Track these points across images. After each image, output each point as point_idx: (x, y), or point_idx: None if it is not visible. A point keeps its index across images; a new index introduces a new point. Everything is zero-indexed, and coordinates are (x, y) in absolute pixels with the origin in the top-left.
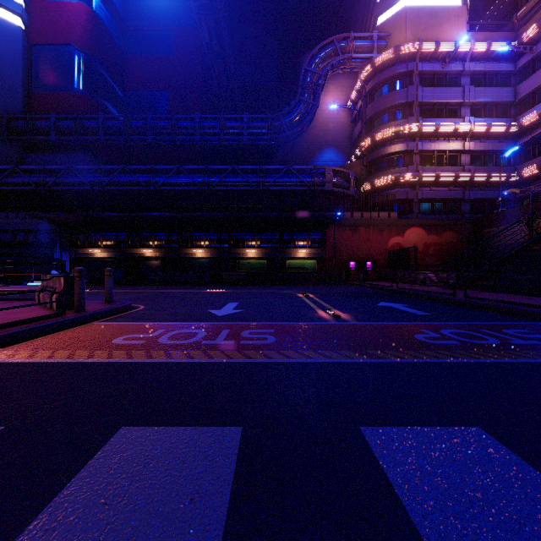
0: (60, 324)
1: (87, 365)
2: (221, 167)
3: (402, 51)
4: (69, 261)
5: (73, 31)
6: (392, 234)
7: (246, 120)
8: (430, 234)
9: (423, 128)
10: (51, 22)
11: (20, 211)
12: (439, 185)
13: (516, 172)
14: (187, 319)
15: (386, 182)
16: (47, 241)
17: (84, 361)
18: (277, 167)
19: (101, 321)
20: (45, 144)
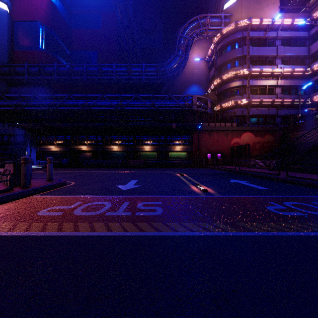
0: (5, 198)
1: (2, 239)
2: (128, 95)
3: (240, 25)
4: (35, 153)
5: (39, 13)
6: (233, 136)
7: (144, 67)
8: (257, 136)
9: (253, 71)
10: (25, 7)
11: (5, 122)
12: (262, 106)
13: (309, 99)
14: (100, 192)
15: (230, 104)
16: (22, 141)
17: (2, 234)
18: (163, 95)
19: (39, 194)
20: (21, 82)
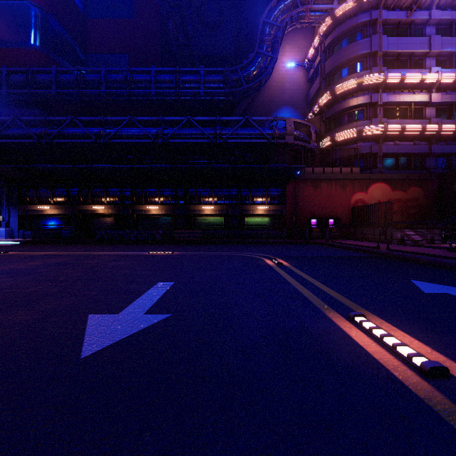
0: None
1: None
2: (175, 119)
3: None
4: (17, 218)
5: None
6: (355, 190)
7: (203, 73)
8: (395, 190)
9: (388, 78)
10: None
11: None
12: (403, 139)
13: None
14: None
15: (348, 136)
16: None
17: None
18: (235, 119)
19: None
20: None
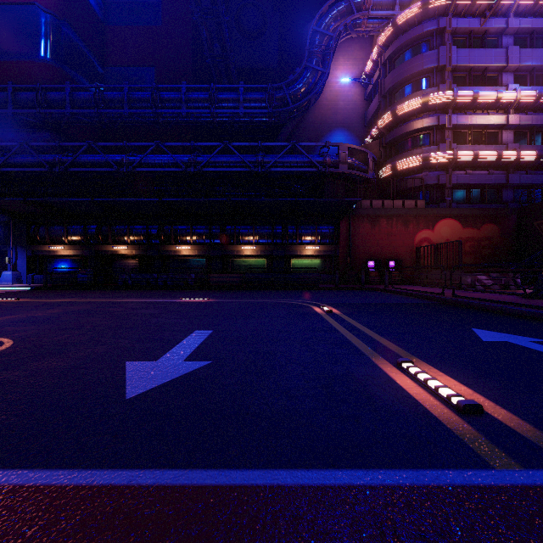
0: None
1: None
2: (210, 144)
3: (432, 5)
4: (26, 260)
5: None
6: (420, 227)
7: (242, 91)
8: (466, 227)
9: (458, 97)
10: None
11: None
12: (476, 168)
13: None
14: None
15: (412, 164)
16: None
17: None
18: (280, 144)
19: None
20: (4, 122)
